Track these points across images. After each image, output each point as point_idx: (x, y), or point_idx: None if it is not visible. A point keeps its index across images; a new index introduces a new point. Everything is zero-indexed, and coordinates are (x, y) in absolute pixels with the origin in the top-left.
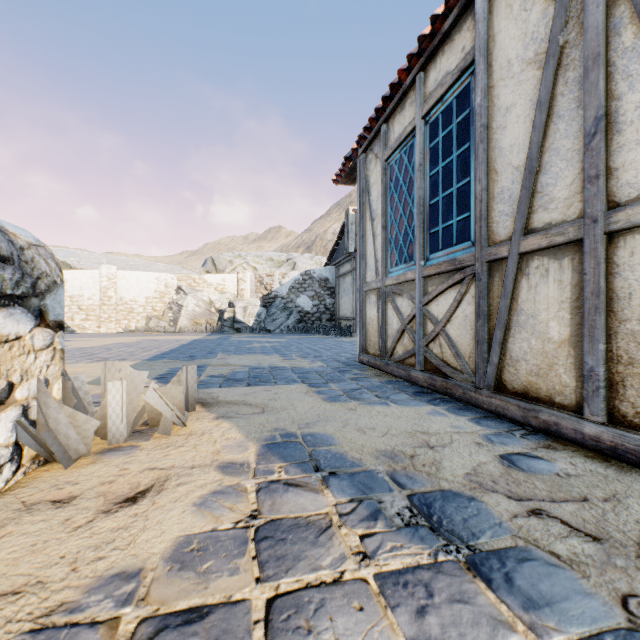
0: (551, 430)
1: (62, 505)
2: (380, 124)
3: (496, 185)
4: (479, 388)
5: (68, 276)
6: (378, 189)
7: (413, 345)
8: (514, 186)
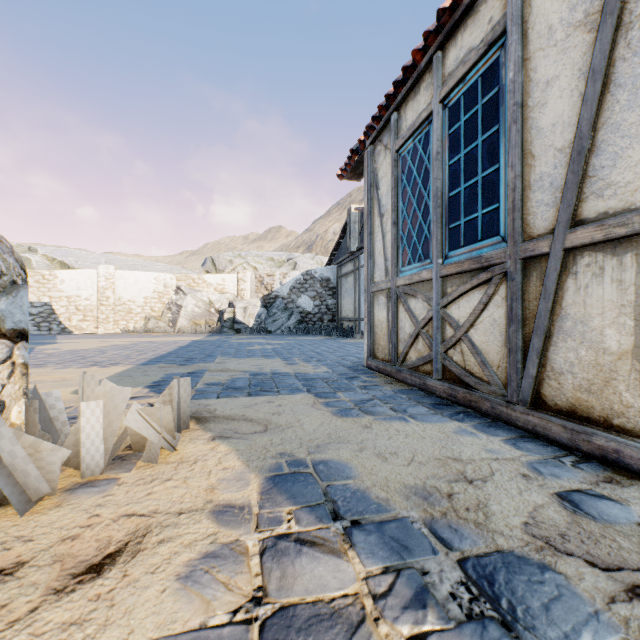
0: (609, 458)
1: (2, 579)
2: (390, 112)
3: (533, 171)
4: (512, 403)
5: (65, 276)
6: (388, 182)
7: (429, 351)
8: (557, 171)
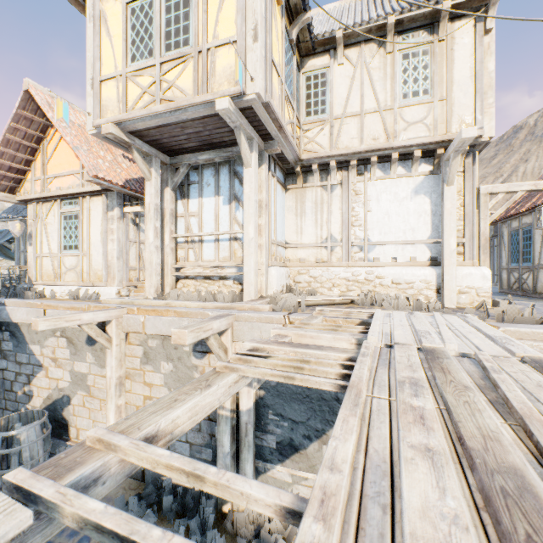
0: (541, 298)
1: None
2: (507, 220)
3: (535, 253)
4: (532, 293)
5: None
6: (506, 238)
7: (518, 285)
8: (538, 255)
